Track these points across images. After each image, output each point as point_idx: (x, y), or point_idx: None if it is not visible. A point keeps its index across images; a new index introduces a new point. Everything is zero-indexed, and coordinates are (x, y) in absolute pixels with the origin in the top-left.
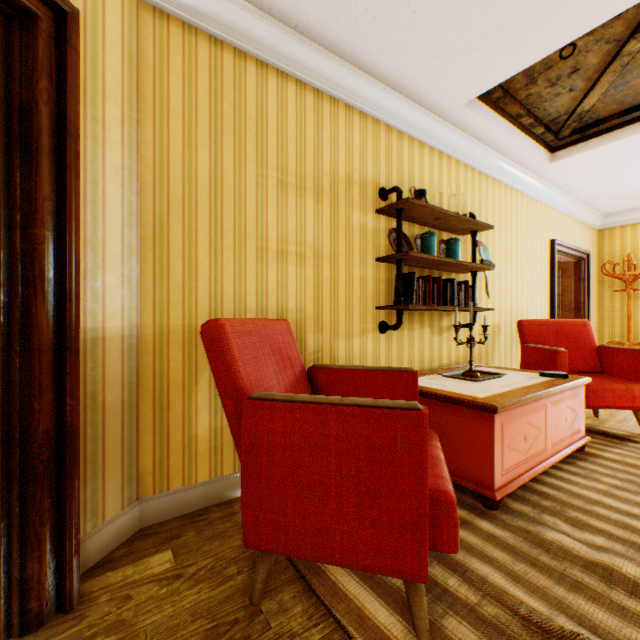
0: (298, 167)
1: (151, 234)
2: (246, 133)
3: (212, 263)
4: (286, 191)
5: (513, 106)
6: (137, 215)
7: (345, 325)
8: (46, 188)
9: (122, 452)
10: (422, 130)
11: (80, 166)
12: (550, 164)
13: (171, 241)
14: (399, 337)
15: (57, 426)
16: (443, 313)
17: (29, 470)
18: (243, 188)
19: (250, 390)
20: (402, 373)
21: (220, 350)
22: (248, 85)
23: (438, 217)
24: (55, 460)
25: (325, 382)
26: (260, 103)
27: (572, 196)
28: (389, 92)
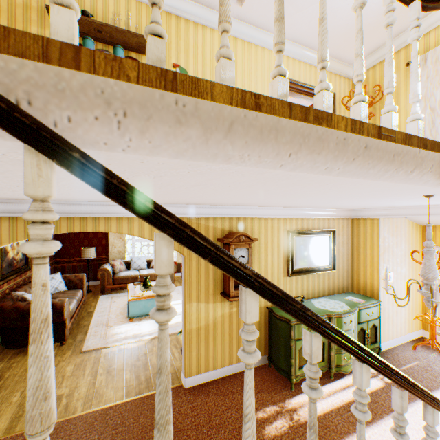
0: None
1: None
2: None
3: None
4: None
5: None
6: None
7: None
8: None
9: None
10: None
11: None
12: (242, 7)
13: None
14: None
15: None
16: None
17: None
18: None
19: None
20: None
21: None
22: None
23: (97, 29)
24: None
25: None
26: None
27: (301, 44)
28: None
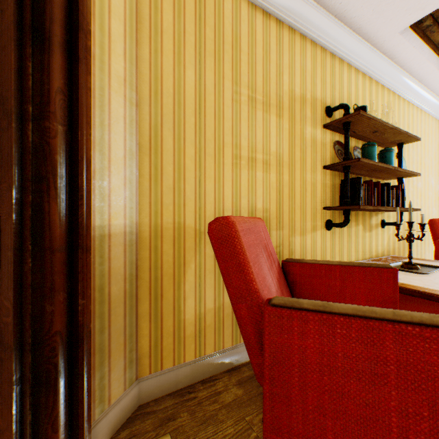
0: (264, 86)
1: (147, 141)
2: (223, 55)
3: (196, 168)
4: (255, 107)
5: (438, 33)
6: (136, 124)
7: (300, 223)
8: (58, 80)
9: (124, 338)
10: (358, 58)
11: (90, 62)
12: None
13: (163, 148)
14: (340, 233)
15: (68, 326)
16: (372, 213)
17: (41, 375)
18: (221, 103)
19: (261, 292)
20: (381, 269)
21: (231, 249)
22: (225, 13)
23: (377, 130)
24: (66, 361)
25: (299, 275)
26: (234, 29)
27: None
28: (336, 22)
